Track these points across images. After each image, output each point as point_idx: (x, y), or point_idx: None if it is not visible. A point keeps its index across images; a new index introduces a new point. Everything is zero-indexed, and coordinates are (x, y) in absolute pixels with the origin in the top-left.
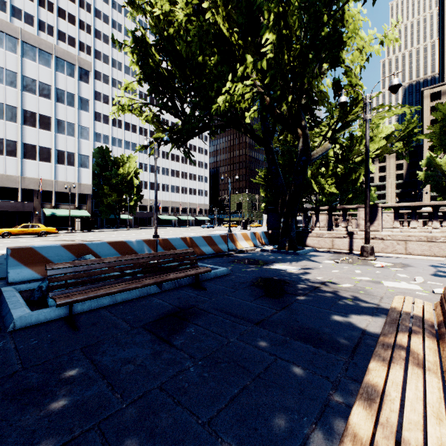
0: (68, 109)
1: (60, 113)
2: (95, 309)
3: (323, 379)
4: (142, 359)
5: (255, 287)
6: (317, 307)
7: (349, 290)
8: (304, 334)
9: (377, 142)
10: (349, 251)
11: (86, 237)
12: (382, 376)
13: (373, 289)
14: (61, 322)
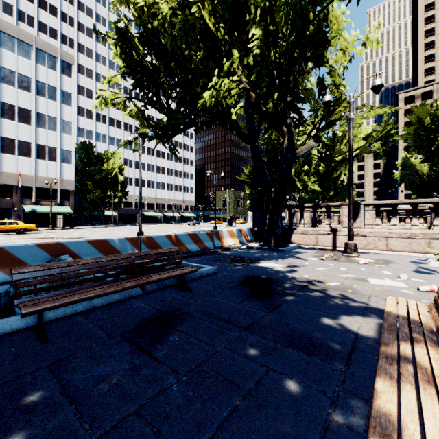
0: (49, 103)
1: (40, 106)
2: (70, 315)
3: (319, 394)
4: (118, 377)
5: (242, 287)
6: (306, 308)
7: (337, 288)
8: (296, 340)
9: (357, 142)
10: (333, 248)
11: (67, 234)
12: (394, 401)
13: (360, 287)
14: (29, 332)
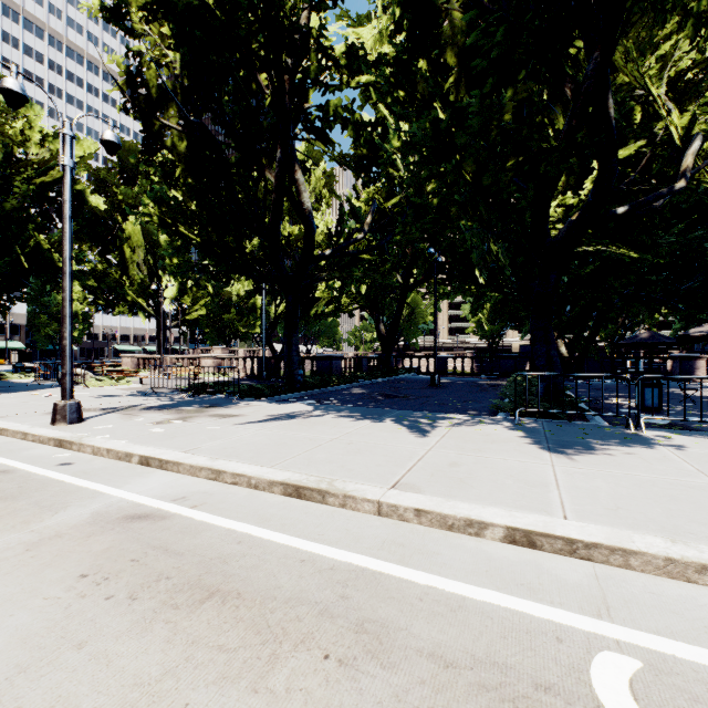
0: None
1: None
2: None
3: None
4: None
5: None
6: None
7: None
8: None
9: None
10: None
11: None
12: None
13: None
14: None
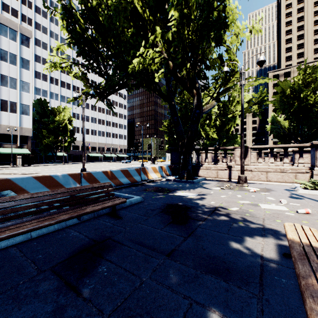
0: (11, 67)
1: (3, 69)
2: (5, 247)
3: None
4: None
5: (164, 213)
6: (217, 232)
7: (238, 213)
8: (213, 265)
9: None
10: (229, 180)
11: (24, 170)
12: None
13: (254, 211)
14: None
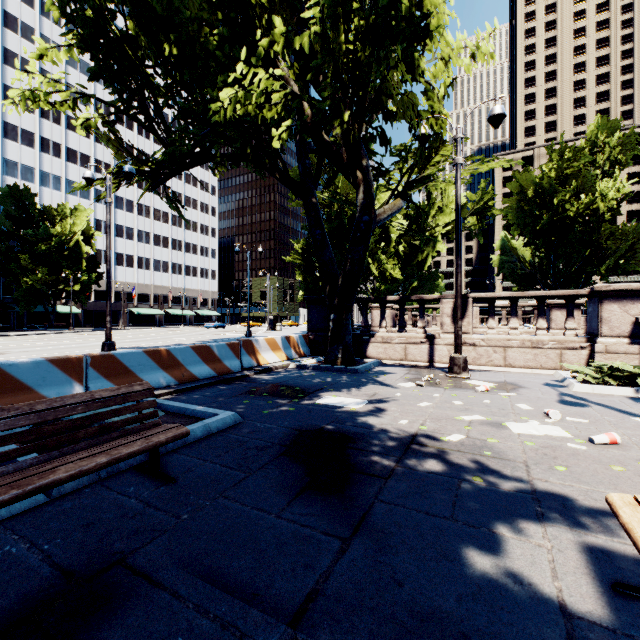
0: None
1: None
2: None
3: None
4: None
5: (289, 459)
6: (427, 514)
7: (464, 449)
8: None
9: (448, 214)
10: (429, 364)
11: None
12: None
13: (501, 443)
14: None
